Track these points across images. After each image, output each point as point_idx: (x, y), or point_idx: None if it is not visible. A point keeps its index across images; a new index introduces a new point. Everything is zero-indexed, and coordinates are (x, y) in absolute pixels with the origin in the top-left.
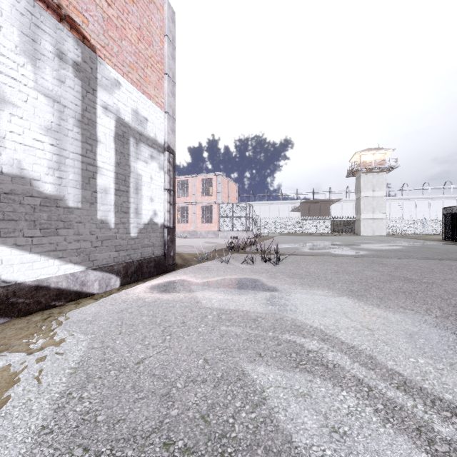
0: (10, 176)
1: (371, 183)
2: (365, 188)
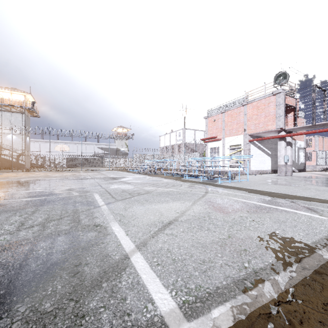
0: None
1: None
2: None
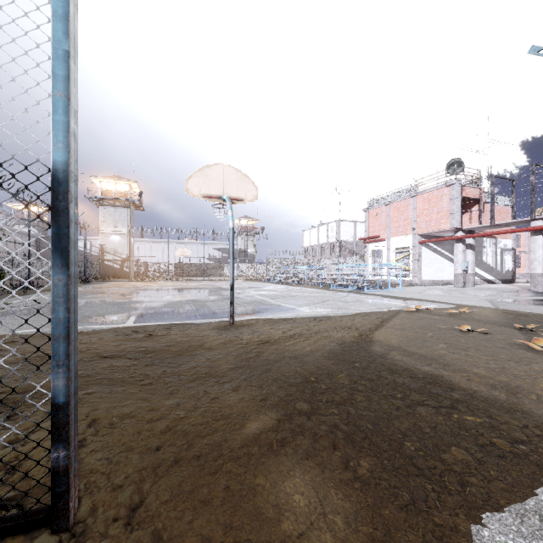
0: (488, 264)
1: None
2: None
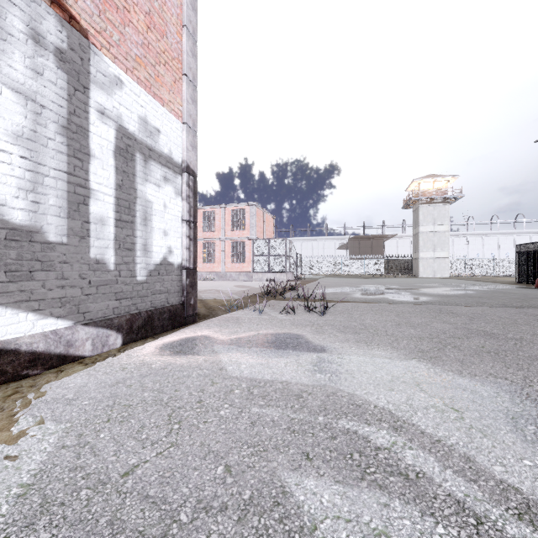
0: None
1: (432, 216)
2: (425, 222)
